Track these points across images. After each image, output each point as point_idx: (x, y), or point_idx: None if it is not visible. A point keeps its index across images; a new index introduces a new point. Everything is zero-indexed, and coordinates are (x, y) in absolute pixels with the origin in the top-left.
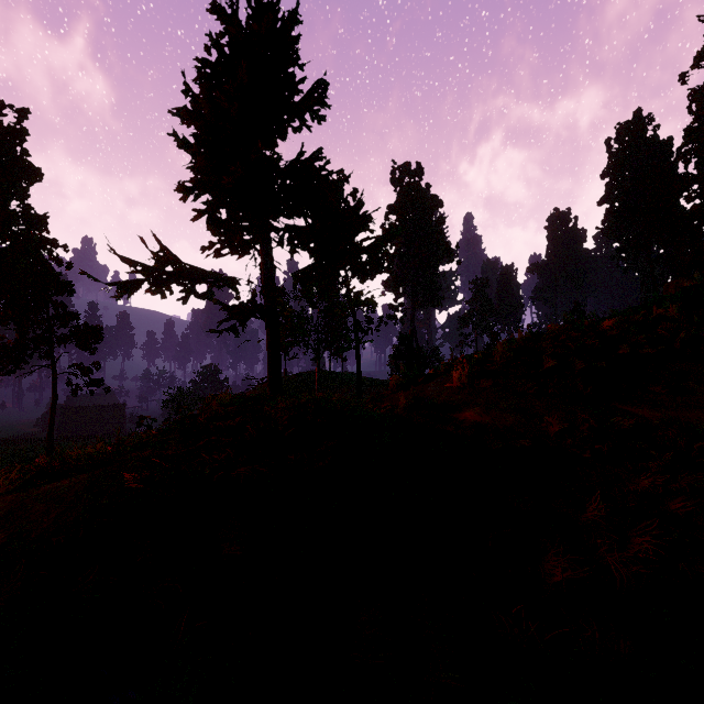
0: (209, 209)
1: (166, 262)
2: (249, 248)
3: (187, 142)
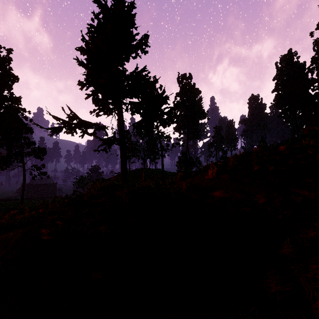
0: (93, 94)
1: (73, 118)
2: (112, 112)
3: (83, 62)
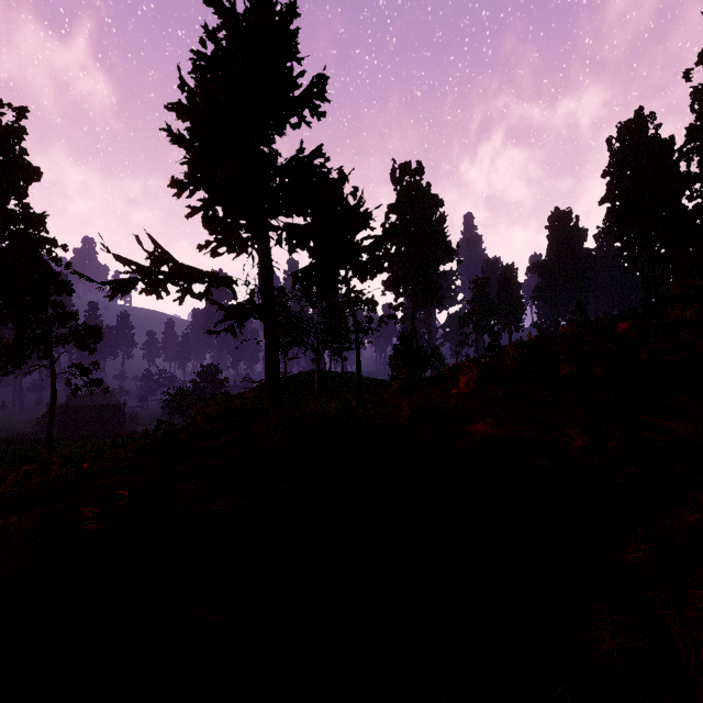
0: (205, 207)
1: (161, 261)
2: (246, 246)
3: (181, 137)
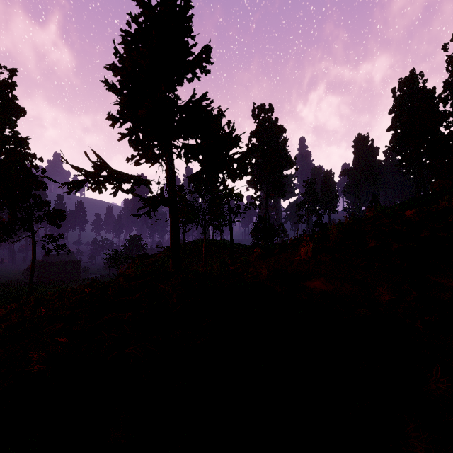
0: (130, 132)
1: (101, 168)
2: (158, 159)
3: (114, 86)
